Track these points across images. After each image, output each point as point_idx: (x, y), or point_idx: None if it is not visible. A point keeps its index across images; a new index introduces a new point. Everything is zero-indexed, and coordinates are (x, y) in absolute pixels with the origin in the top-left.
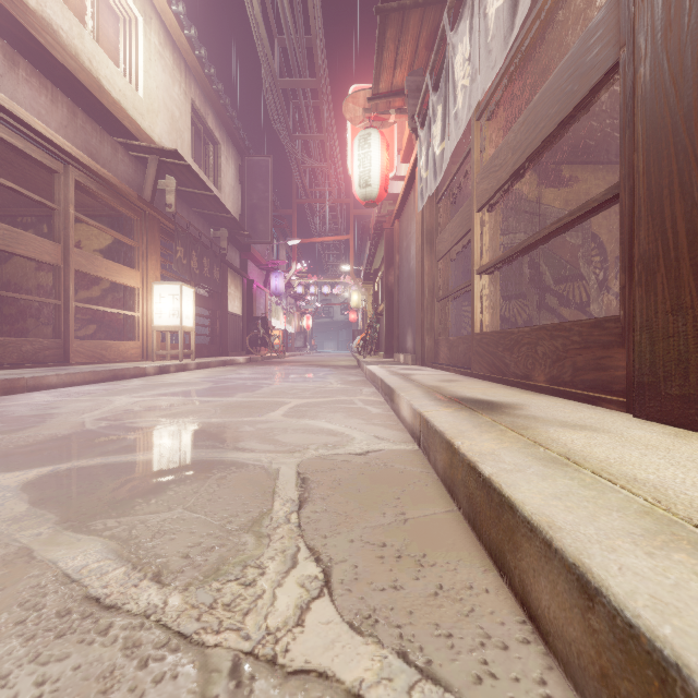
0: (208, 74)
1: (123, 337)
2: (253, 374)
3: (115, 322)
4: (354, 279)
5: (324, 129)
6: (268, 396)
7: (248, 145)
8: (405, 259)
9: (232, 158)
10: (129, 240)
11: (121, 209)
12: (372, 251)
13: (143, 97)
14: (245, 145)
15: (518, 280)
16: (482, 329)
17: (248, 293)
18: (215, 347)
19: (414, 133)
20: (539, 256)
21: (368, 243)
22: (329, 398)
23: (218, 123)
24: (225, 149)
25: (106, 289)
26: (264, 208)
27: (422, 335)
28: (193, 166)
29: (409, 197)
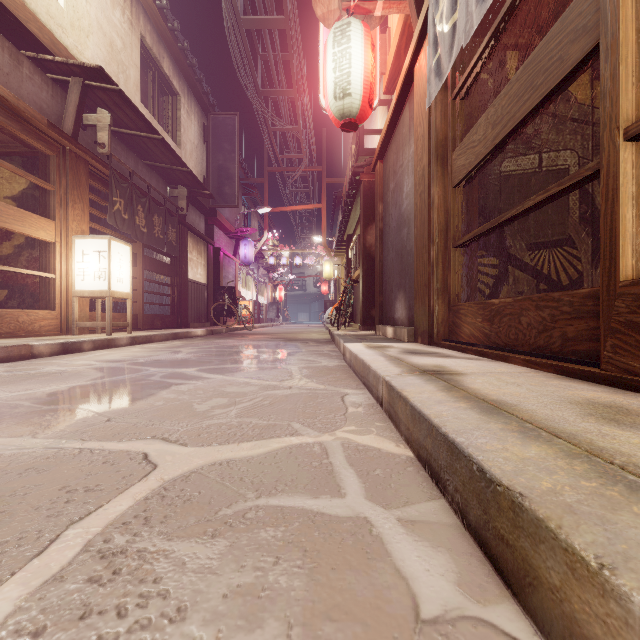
0: (160, 6)
1: (40, 305)
2: (190, 354)
3: (29, 286)
4: (327, 249)
5: (294, 82)
6: (134, 427)
7: (212, 101)
8: (392, 204)
9: (195, 114)
10: (37, 179)
11: (24, 138)
12: (346, 213)
13: (64, 7)
14: (210, 101)
15: (567, 220)
16: (638, 272)
17: (214, 261)
18: (172, 317)
19: (415, 8)
20: (597, 184)
21: (339, 214)
22: (270, 441)
23: (177, 72)
24: (185, 103)
25: (18, 245)
26: (230, 170)
27: (429, 299)
28: (142, 110)
29: (400, 119)
